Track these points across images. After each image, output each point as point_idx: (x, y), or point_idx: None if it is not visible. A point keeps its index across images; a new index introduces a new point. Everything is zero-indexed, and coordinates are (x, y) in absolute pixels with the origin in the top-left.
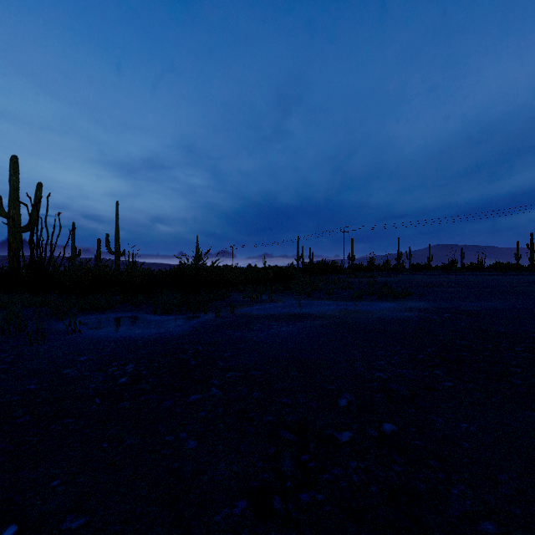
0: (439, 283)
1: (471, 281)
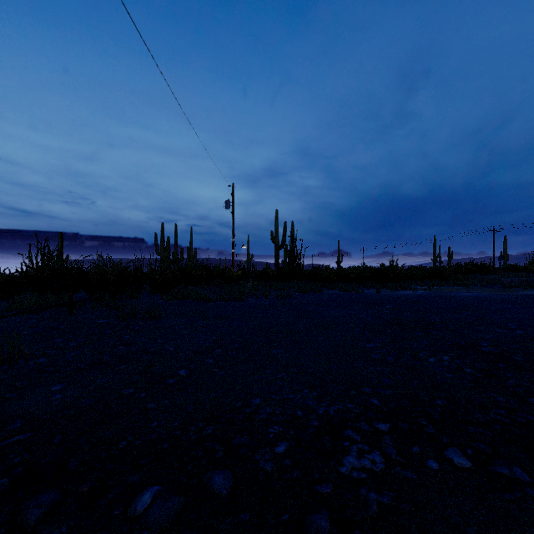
0: None
1: None
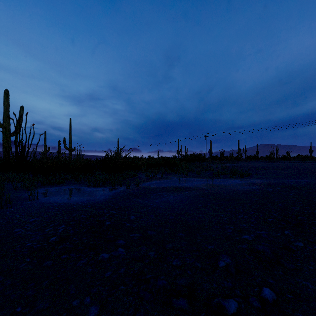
0: (266, 167)
1: (286, 166)
